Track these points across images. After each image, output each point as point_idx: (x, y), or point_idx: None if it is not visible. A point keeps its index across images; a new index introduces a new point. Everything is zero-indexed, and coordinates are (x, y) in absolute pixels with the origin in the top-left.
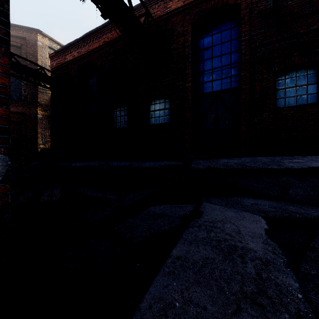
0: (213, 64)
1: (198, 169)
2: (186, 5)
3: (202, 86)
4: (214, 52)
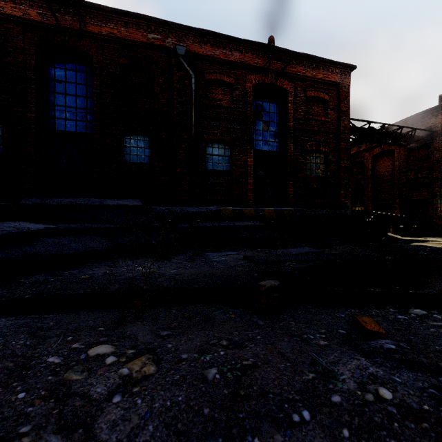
0: (67, 102)
1: (25, 204)
2: (28, 20)
3: (52, 121)
4: (67, 89)
